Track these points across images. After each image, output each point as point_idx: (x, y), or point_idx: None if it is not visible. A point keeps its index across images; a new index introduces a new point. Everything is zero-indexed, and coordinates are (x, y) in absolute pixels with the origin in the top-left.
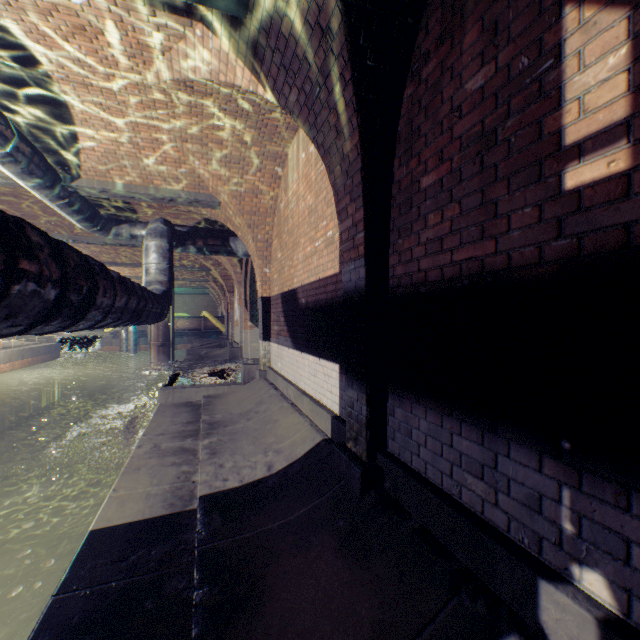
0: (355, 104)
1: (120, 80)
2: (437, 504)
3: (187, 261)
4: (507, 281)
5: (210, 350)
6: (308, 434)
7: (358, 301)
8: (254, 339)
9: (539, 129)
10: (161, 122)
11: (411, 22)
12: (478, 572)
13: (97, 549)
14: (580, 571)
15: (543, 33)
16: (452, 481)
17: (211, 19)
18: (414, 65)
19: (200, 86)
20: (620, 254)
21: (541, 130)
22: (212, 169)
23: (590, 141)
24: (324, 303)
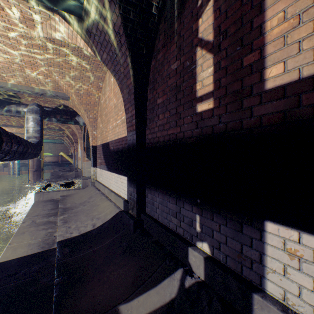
0: (130, 65)
1: (12, 32)
2: (161, 230)
3: (51, 125)
4: (183, 143)
5: (64, 173)
6: (113, 209)
7: (133, 149)
8: (89, 166)
9: (192, 89)
10: (36, 55)
11: (153, 35)
12: (173, 252)
13: (1, 271)
14: (202, 244)
15: (193, 55)
16: (167, 220)
17: (64, 14)
18: (155, 52)
19: (58, 42)
20: (211, 135)
21: (192, 89)
22: (65, 81)
23: (204, 96)
24: (121, 149)
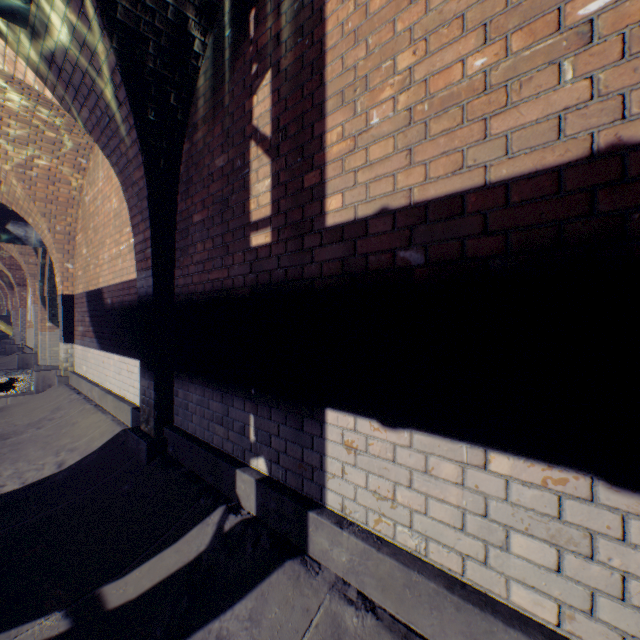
0: (140, 145)
1: None
2: (198, 450)
3: None
4: (233, 296)
5: None
6: (109, 428)
7: (149, 305)
8: (56, 342)
9: (245, 207)
10: None
11: (186, 97)
12: (216, 484)
13: None
14: (258, 460)
15: (246, 151)
16: (210, 433)
17: None
18: (190, 128)
19: None
20: (269, 286)
21: (245, 208)
22: None
23: (261, 223)
24: (128, 304)
